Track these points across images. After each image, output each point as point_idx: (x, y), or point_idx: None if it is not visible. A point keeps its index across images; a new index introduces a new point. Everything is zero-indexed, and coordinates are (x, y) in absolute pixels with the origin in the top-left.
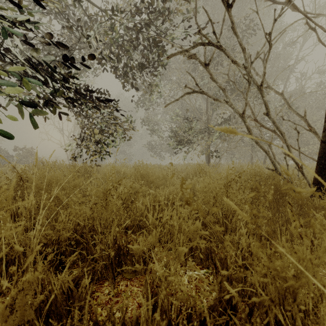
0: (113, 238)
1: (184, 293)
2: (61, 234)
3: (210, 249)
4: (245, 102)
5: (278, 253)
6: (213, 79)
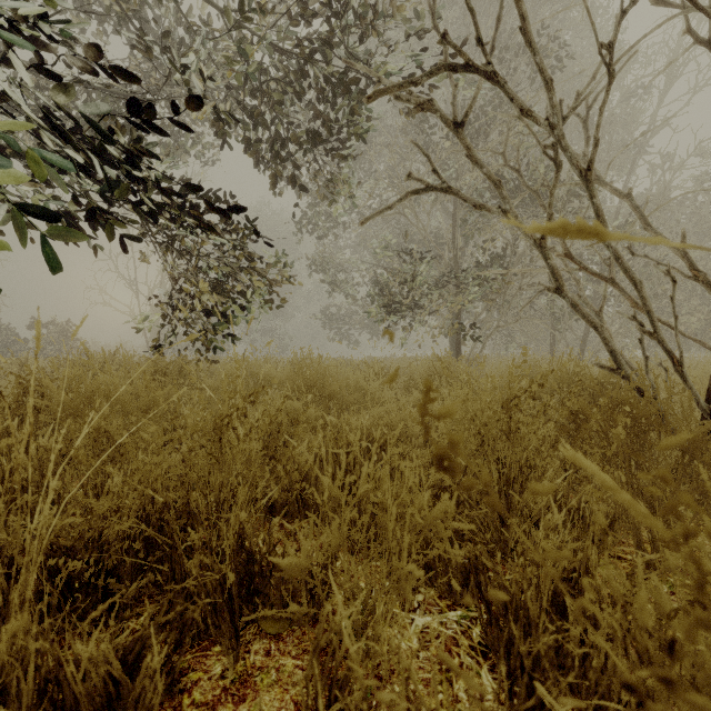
0: (236, 535)
1: (417, 705)
2: (106, 524)
3: (475, 562)
4: (548, 212)
5: (706, 610)
6: (473, 159)
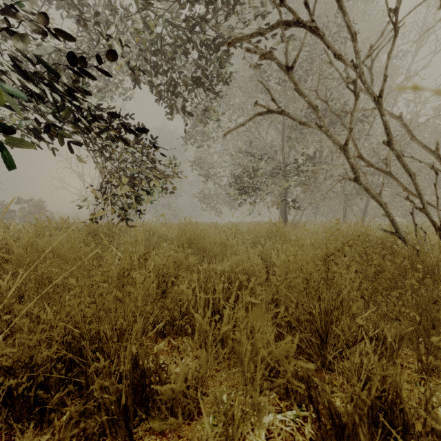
0: (132, 358)
1: None
2: (35, 351)
3: (307, 380)
4: (349, 127)
5: None
6: (298, 91)
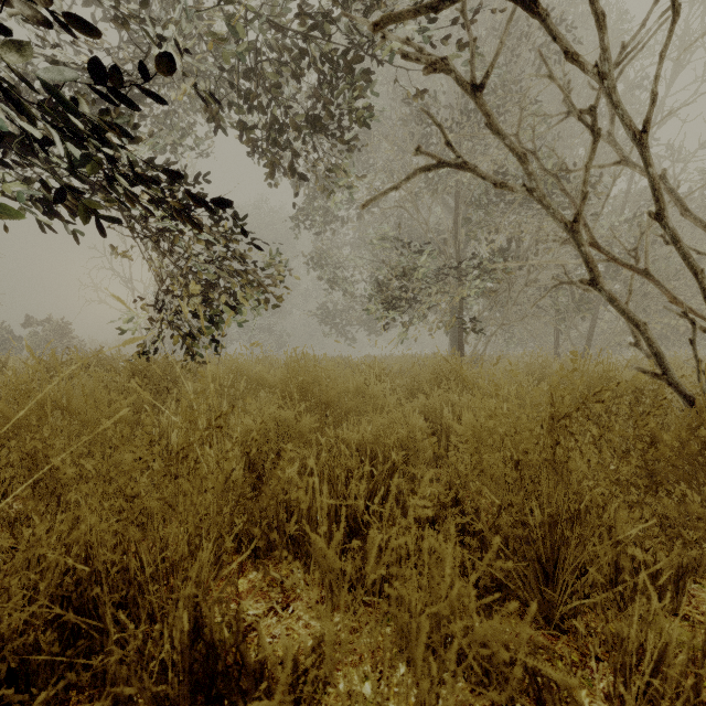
0: (190, 622)
1: None
2: None
3: (535, 671)
4: (582, 190)
5: None
6: (493, 128)
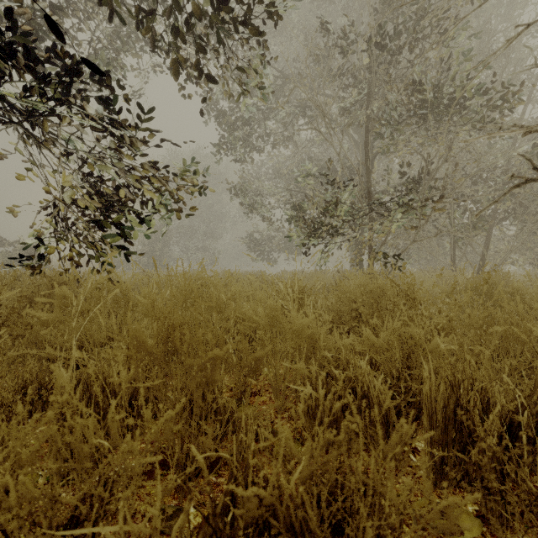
0: None
1: None
2: None
3: None
4: None
5: None
6: None
